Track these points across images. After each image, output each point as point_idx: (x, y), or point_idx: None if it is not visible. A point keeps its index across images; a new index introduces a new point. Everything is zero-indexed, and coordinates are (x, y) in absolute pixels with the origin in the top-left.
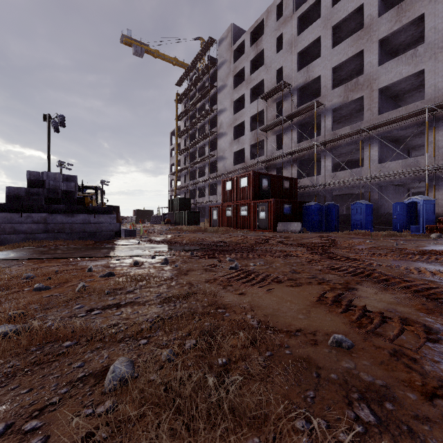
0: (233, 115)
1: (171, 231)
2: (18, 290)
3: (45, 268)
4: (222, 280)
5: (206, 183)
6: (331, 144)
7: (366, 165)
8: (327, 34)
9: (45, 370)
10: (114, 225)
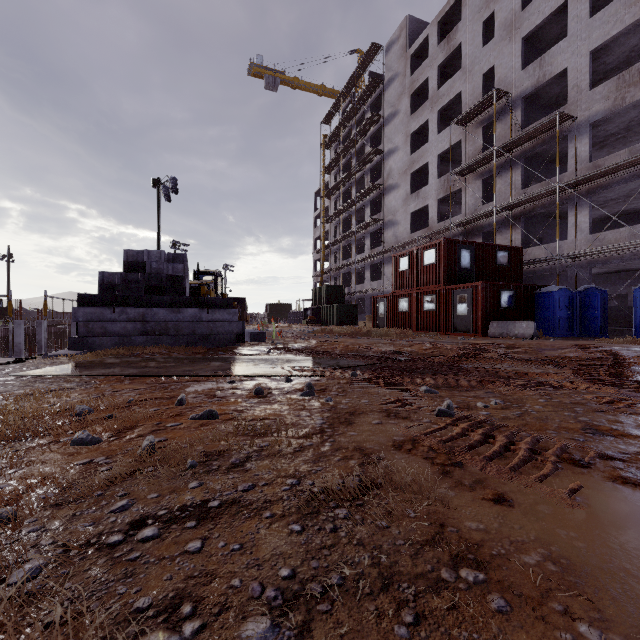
0: (409, 157)
1: (316, 334)
2: (50, 440)
3: (118, 393)
4: (431, 446)
5: (367, 262)
6: (588, 184)
7: None
8: None
9: None
10: (234, 325)
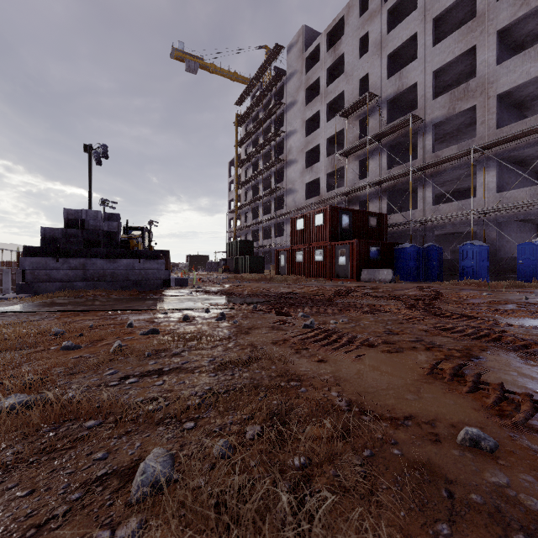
0: (305, 138)
1: (229, 280)
2: (43, 348)
3: (79, 322)
4: (294, 342)
5: (272, 221)
6: (431, 169)
7: (479, 194)
8: (427, 29)
9: (55, 462)
10: (162, 273)
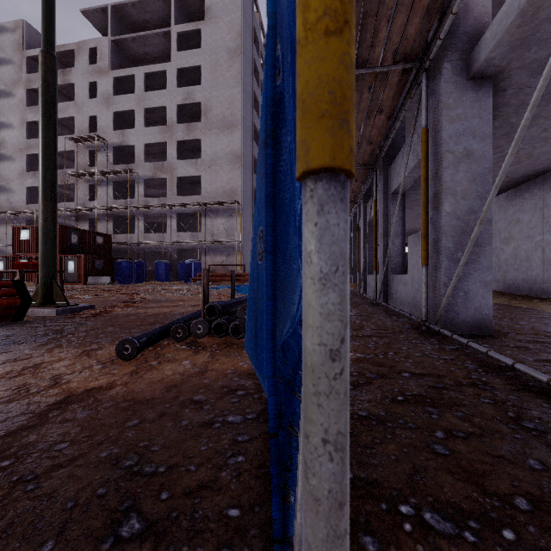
0: (26, 140)
1: None
2: None
3: None
4: None
5: None
6: (144, 209)
7: (169, 232)
8: (141, 113)
9: None
10: None
